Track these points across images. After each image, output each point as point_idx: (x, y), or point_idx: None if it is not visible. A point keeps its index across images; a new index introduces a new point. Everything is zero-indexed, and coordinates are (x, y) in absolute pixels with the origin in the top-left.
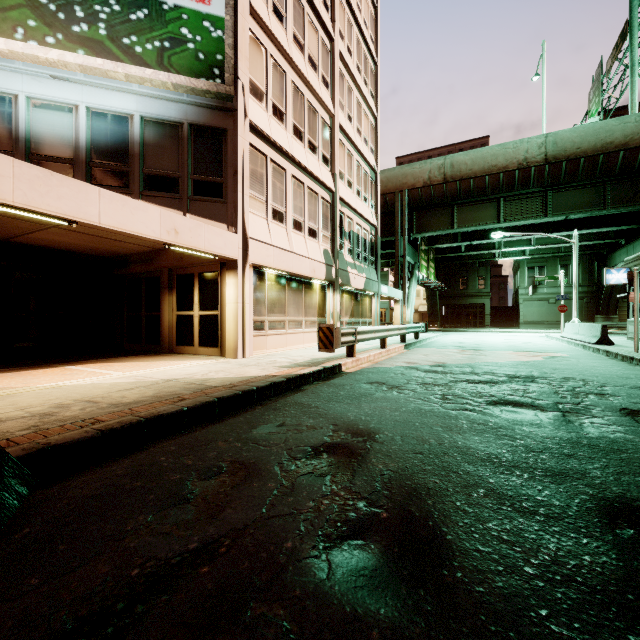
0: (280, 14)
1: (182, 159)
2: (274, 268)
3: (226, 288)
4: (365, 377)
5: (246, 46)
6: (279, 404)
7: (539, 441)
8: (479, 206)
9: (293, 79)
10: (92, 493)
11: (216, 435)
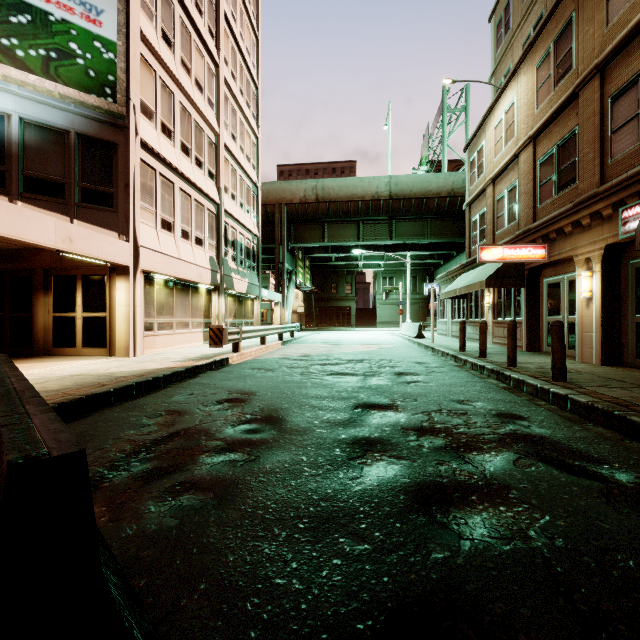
0: (169, 39)
1: (69, 166)
2: (163, 274)
3: (116, 292)
4: (249, 366)
5: (137, 70)
6: (185, 384)
7: (345, 388)
8: (344, 225)
9: (181, 100)
10: (82, 430)
11: (146, 402)
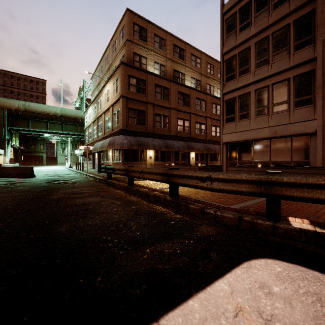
0: None
1: None
2: None
3: None
4: None
5: None
6: None
7: (43, 174)
8: (40, 122)
9: None
10: None
11: None
